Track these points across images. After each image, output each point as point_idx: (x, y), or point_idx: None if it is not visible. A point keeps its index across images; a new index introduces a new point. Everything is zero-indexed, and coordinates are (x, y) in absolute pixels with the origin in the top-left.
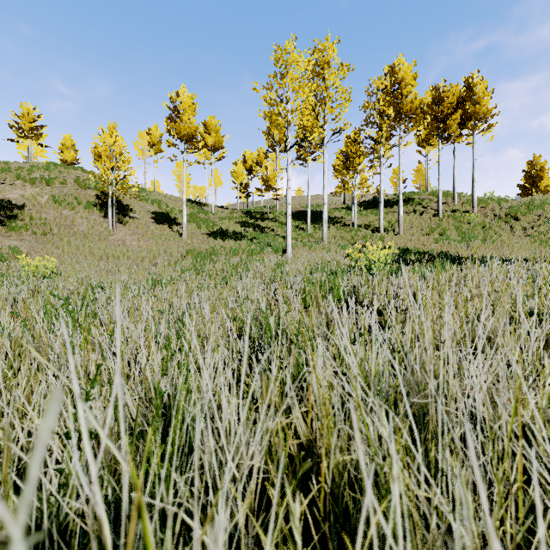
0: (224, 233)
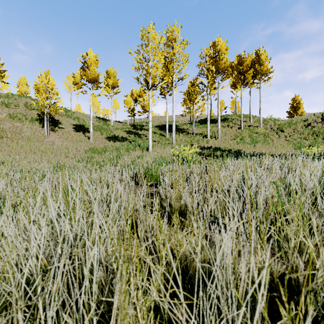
0: (116, 137)
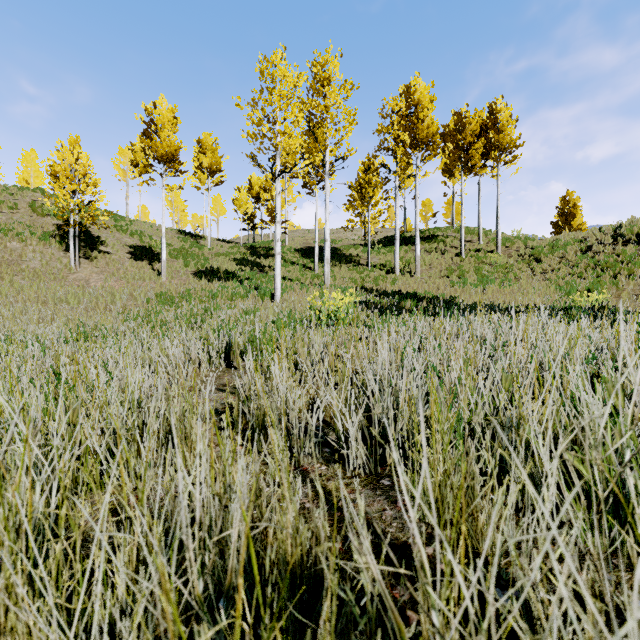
0: (214, 272)
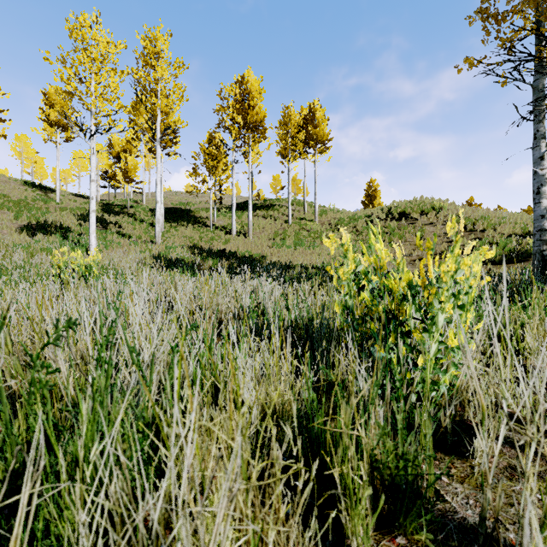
0: (46, 226)
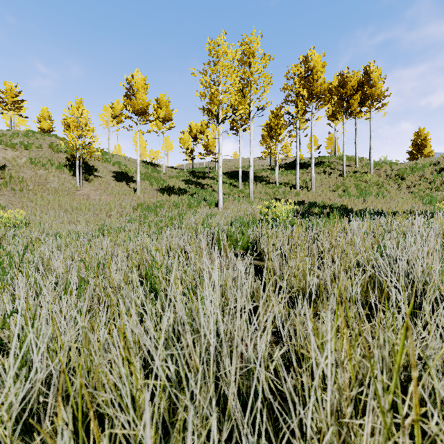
0: (171, 189)
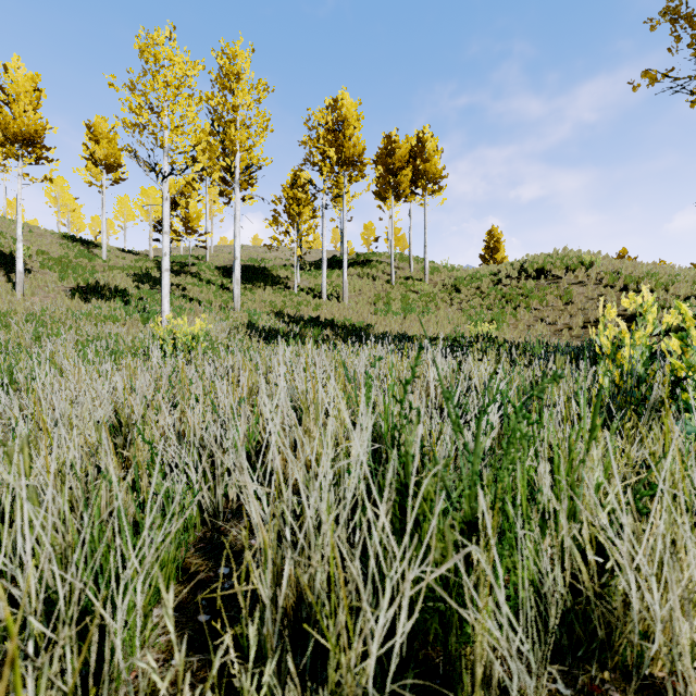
0: (98, 289)
